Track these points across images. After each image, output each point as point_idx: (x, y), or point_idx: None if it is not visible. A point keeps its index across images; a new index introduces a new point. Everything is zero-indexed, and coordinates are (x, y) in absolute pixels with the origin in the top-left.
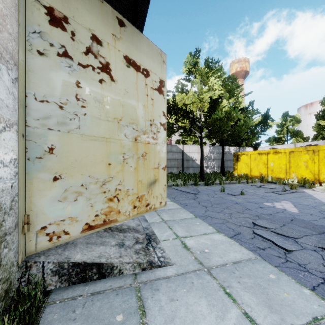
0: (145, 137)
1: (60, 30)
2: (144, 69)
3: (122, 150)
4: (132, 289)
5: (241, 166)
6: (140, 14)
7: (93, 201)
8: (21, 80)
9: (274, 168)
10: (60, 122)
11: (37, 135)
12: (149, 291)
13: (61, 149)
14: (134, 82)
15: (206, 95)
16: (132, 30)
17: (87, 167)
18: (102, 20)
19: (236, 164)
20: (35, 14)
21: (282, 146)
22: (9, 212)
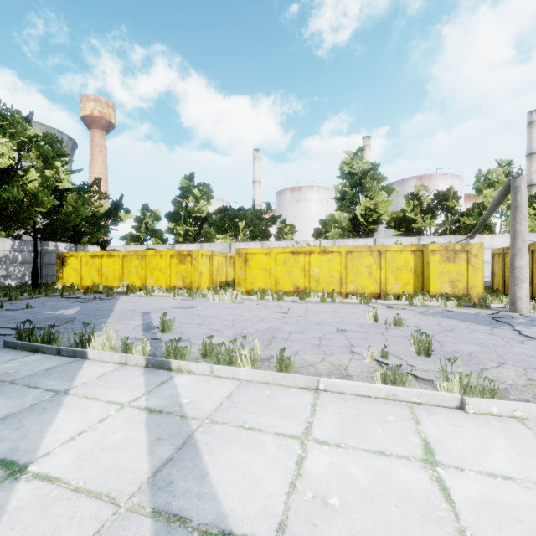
0: None
1: None
2: None
3: None
4: None
5: (70, 273)
6: None
7: None
8: None
9: (109, 275)
10: None
11: None
12: None
13: None
14: None
15: None
16: None
17: None
18: None
19: (62, 270)
20: None
21: (135, 247)
22: None
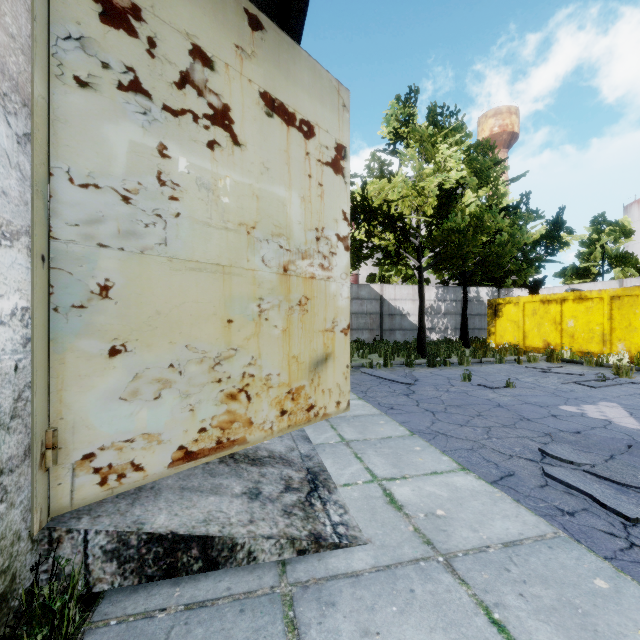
0: (306, 264)
1: (124, 35)
2: (304, 122)
3: (256, 291)
4: (276, 600)
5: (505, 327)
6: (295, 3)
7: (195, 399)
8: (37, 139)
9: (577, 332)
10: (124, 230)
11: (75, 259)
12: (312, 606)
13: (126, 289)
14: (283, 148)
15: (431, 182)
16: (277, 37)
17: (182, 327)
18: (214, 14)
19: (494, 323)
20: (71, 0)
21: (591, 286)
22: (9, 423)
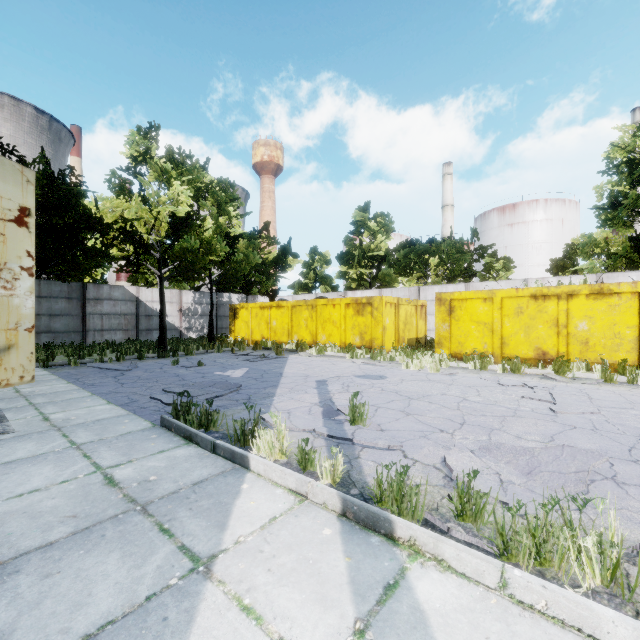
0: None
1: None
2: None
3: None
4: None
5: (241, 326)
6: None
7: None
8: None
9: (278, 329)
10: None
11: None
12: None
13: None
14: None
15: (164, 210)
16: None
17: None
18: None
19: (234, 323)
20: None
21: (303, 297)
22: None
